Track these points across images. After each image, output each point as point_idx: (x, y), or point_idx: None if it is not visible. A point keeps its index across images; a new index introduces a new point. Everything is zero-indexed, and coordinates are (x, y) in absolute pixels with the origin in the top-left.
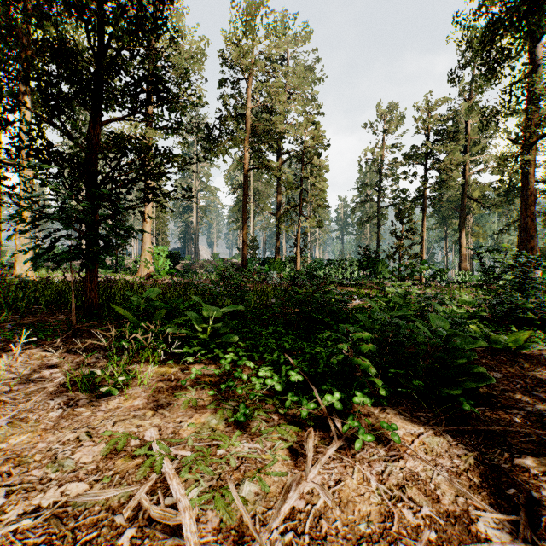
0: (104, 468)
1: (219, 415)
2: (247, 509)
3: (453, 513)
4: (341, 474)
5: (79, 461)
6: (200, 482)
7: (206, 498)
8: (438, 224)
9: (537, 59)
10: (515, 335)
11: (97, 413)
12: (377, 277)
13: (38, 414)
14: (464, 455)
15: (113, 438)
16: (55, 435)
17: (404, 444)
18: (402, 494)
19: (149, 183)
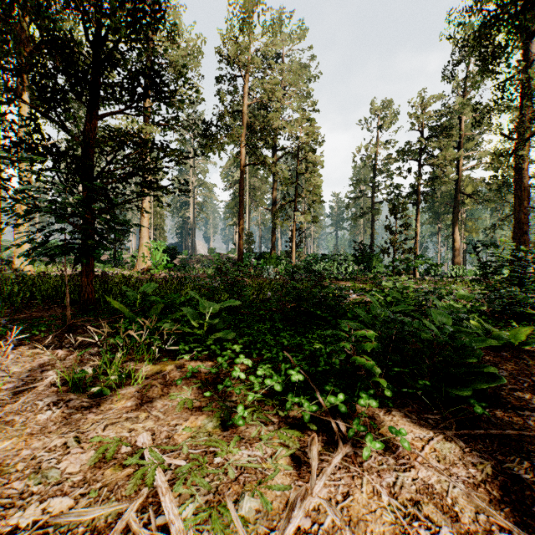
0: (92, 480)
1: (216, 418)
2: (248, 530)
3: (475, 533)
4: (349, 486)
5: (65, 472)
6: (196, 497)
7: (202, 517)
8: (431, 220)
9: (530, 55)
10: (517, 331)
11: (88, 415)
12: (371, 272)
13: (26, 416)
14: (480, 464)
15: (102, 444)
16: (40, 441)
17: (414, 451)
18: (417, 511)
19: (145, 177)
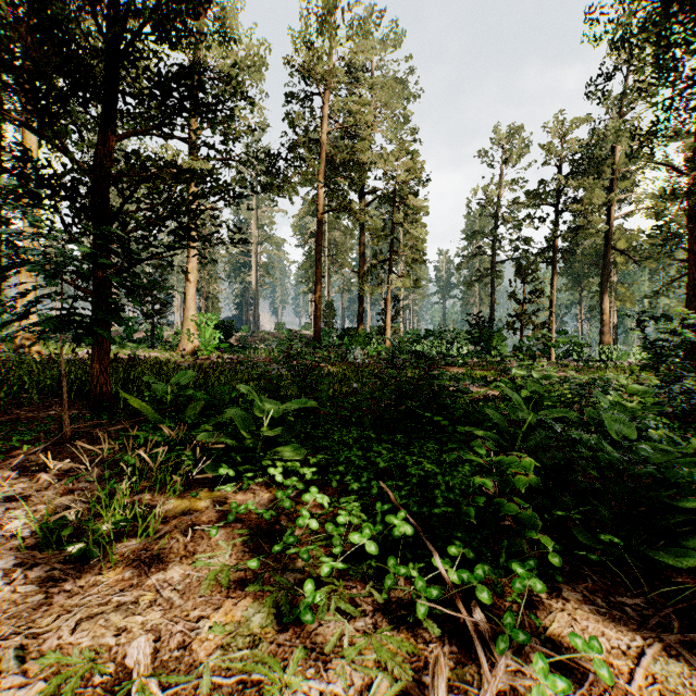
0: None
1: (267, 608)
2: None
3: None
4: None
5: None
6: None
7: None
8: (569, 285)
9: None
10: None
11: (55, 597)
12: (491, 354)
13: None
14: None
15: (62, 665)
16: None
17: (619, 683)
18: None
19: (182, 222)
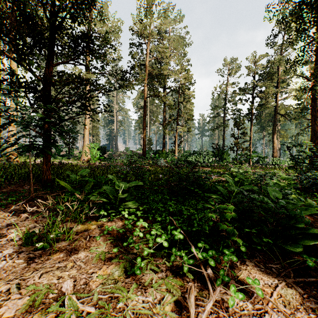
0: None
1: (121, 268)
2: None
3: None
4: None
5: (2, 317)
6: None
7: None
8: (259, 130)
9: None
10: None
11: (31, 264)
12: (223, 161)
13: None
14: (317, 310)
15: (35, 290)
16: None
17: (266, 297)
18: None
19: (83, 103)
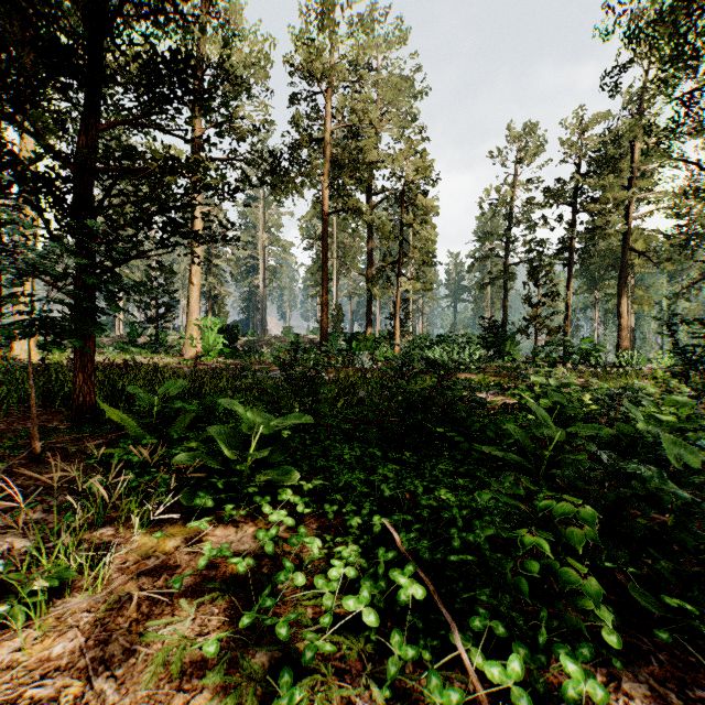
0: None
1: None
2: None
3: None
4: None
5: None
6: None
7: None
8: (585, 288)
9: None
10: None
11: None
12: (504, 359)
13: None
14: None
15: None
16: None
17: None
18: None
19: (172, 218)
